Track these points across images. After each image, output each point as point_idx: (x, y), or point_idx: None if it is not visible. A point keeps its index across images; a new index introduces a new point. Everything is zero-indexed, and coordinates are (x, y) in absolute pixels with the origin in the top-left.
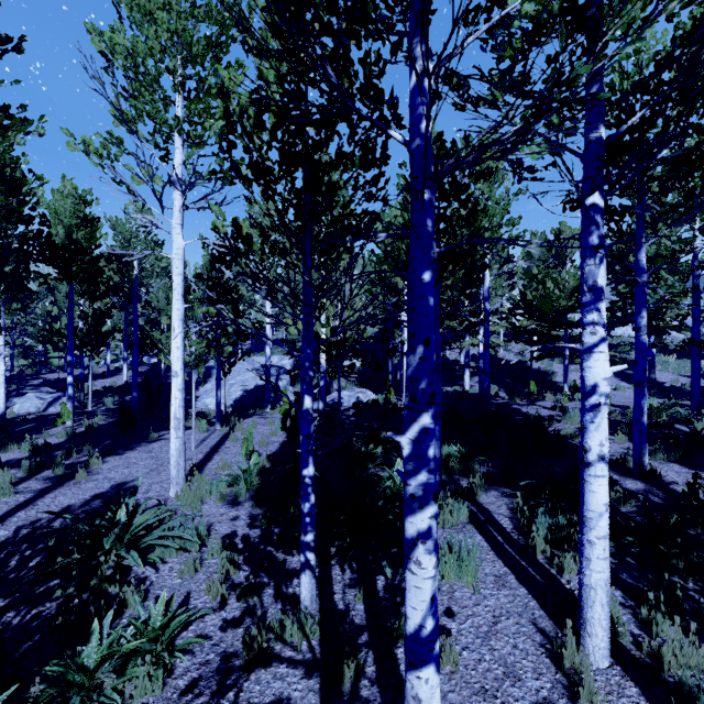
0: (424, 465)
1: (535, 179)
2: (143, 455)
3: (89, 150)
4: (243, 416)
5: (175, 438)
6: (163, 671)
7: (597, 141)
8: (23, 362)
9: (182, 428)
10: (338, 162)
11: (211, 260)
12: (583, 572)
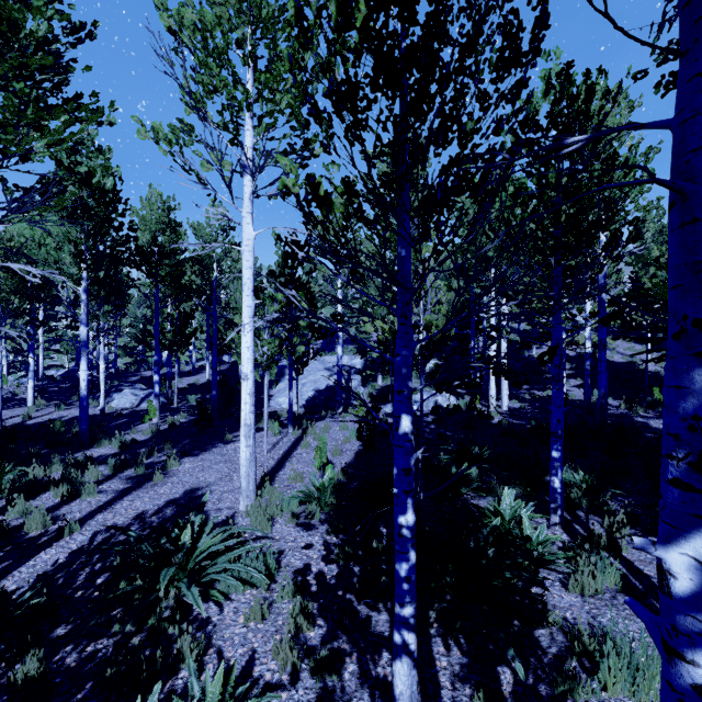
0: None
1: None
2: (217, 458)
3: (159, 137)
4: (315, 418)
5: (245, 446)
6: None
7: None
8: (129, 360)
9: (252, 436)
10: (463, 60)
11: (284, 256)
12: None
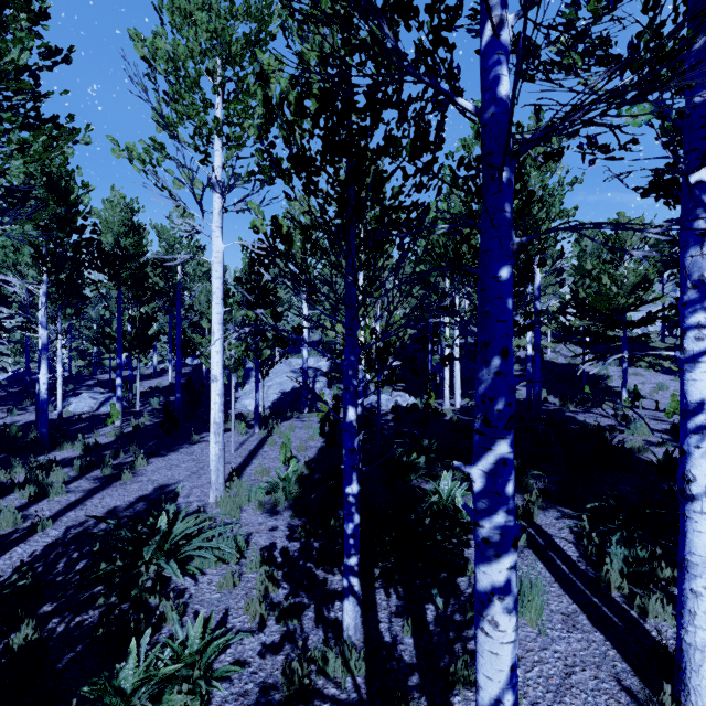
0: (501, 504)
1: (612, 159)
2: (185, 458)
3: (133, 156)
4: (281, 419)
5: (215, 443)
6: (200, 699)
7: (705, 104)
8: (81, 363)
9: (221, 433)
10: (387, 147)
11: (250, 263)
12: (685, 627)
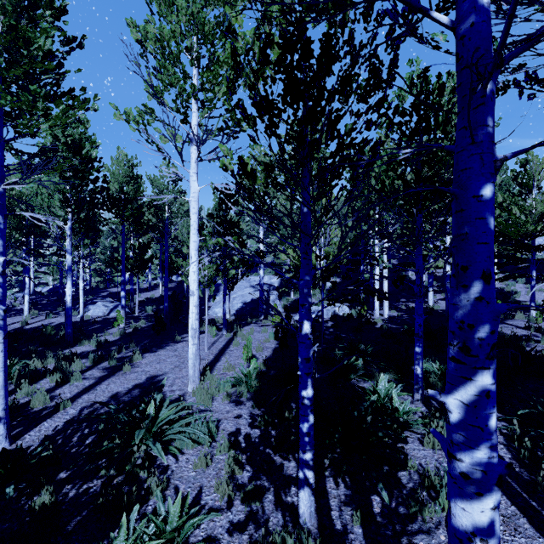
0: (483, 439)
1: None
2: (170, 354)
3: (129, 118)
4: (243, 324)
5: (192, 344)
6: None
7: None
8: (98, 279)
9: (197, 337)
10: (342, 86)
11: (219, 202)
12: None
